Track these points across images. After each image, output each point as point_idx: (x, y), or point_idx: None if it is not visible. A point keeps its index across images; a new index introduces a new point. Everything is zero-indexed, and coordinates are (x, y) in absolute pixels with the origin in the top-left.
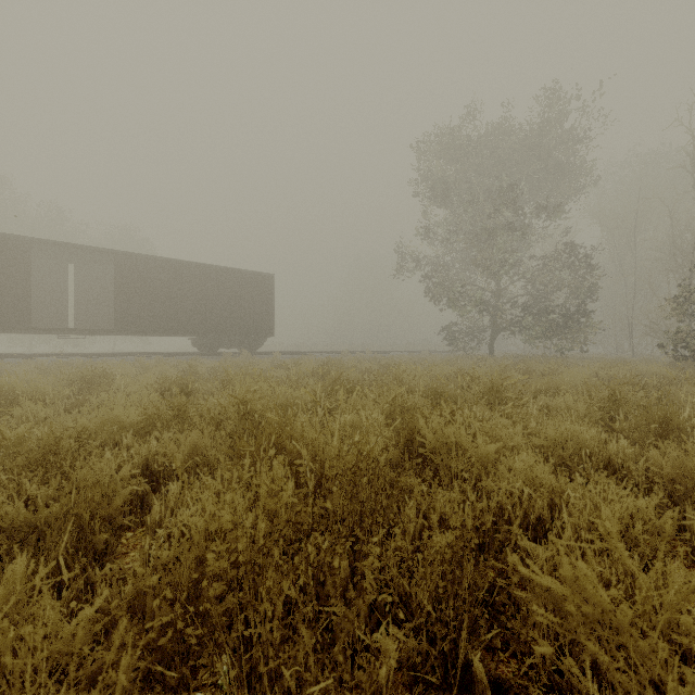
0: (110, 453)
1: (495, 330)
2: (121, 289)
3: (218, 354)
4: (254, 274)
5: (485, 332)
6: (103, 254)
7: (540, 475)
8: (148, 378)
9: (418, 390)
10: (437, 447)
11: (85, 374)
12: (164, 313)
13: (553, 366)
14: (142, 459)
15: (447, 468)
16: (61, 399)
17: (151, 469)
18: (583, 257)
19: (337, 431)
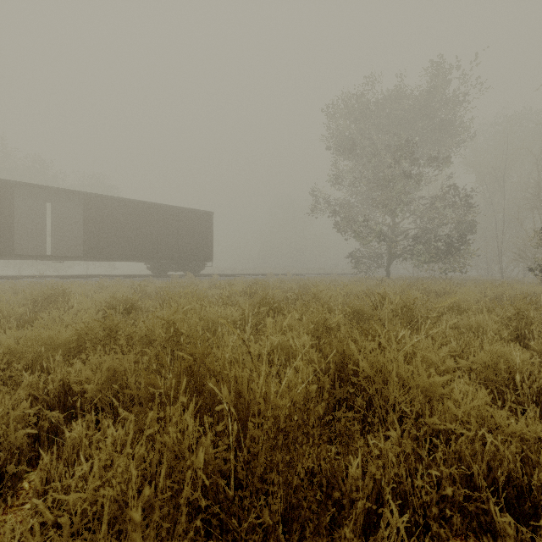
0: (27, 379)
1: (391, 257)
2: (88, 223)
3: (168, 276)
4: (197, 211)
5: (383, 259)
6: (75, 195)
7: (496, 414)
8: (100, 297)
9: (337, 308)
10: (371, 376)
11: (46, 293)
12: (124, 243)
13: (446, 286)
14: (61, 386)
15: (381, 397)
16: (18, 315)
17: (72, 395)
18: (464, 197)
19: (263, 369)
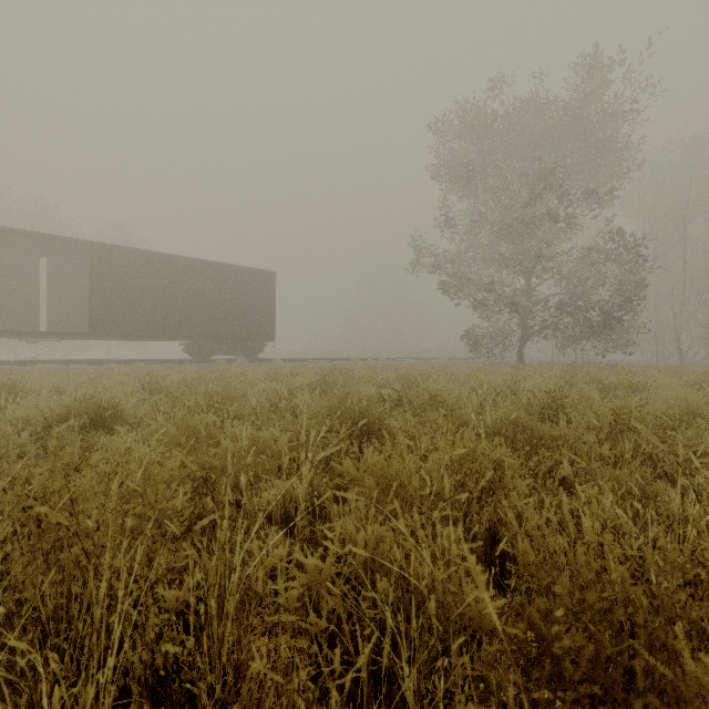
0: None
1: (525, 334)
2: (96, 286)
3: (212, 361)
4: (253, 271)
5: (512, 337)
6: (79, 247)
7: None
8: (66, 396)
9: (482, 424)
10: None
11: None
12: (148, 314)
13: (632, 377)
14: None
15: None
16: None
17: None
18: (632, 249)
19: None
